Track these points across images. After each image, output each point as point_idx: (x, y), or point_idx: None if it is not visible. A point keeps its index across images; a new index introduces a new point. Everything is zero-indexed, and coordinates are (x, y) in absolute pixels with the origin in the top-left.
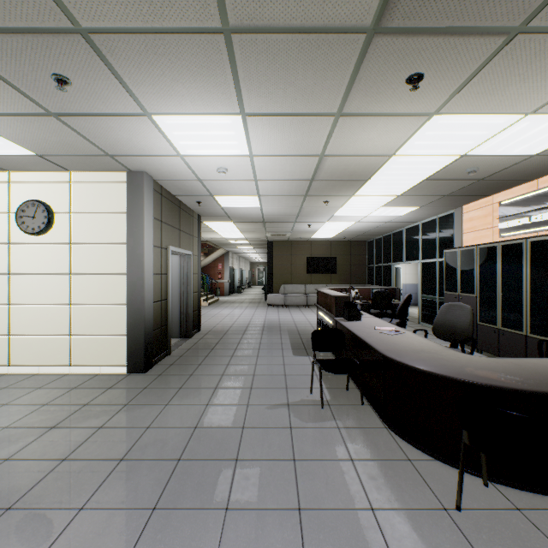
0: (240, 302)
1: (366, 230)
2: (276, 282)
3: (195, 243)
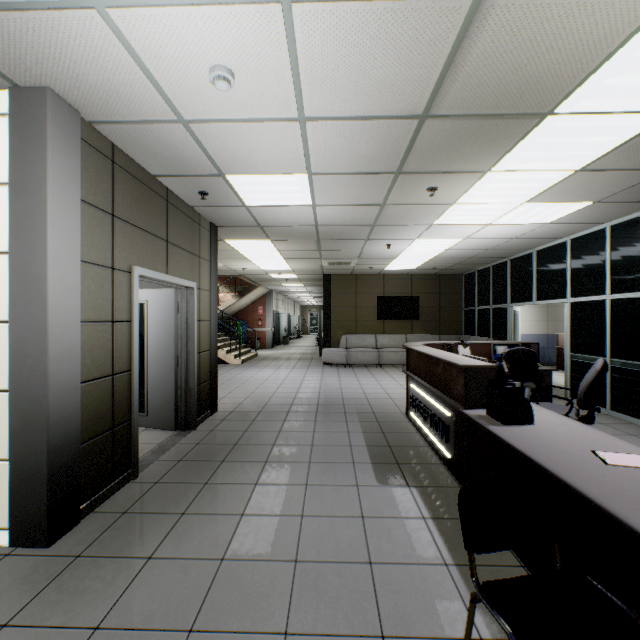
0: (285, 359)
1: (470, 255)
2: (334, 331)
3: (205, 270)
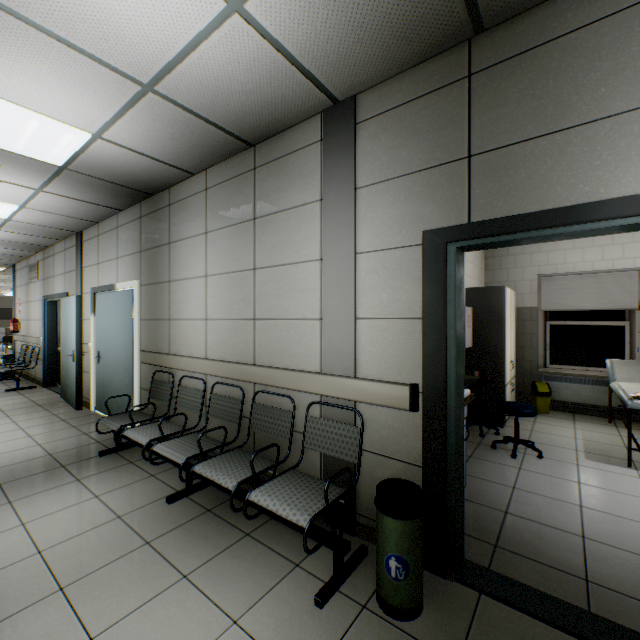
0: None
1: None
2: None
3: None
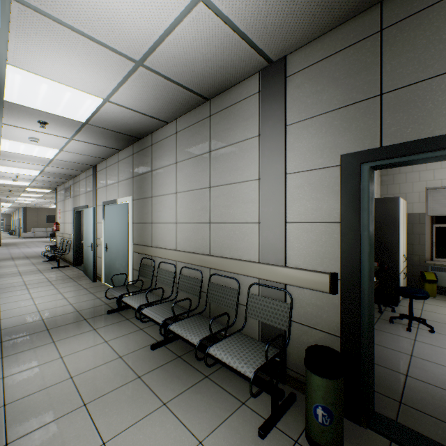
0: (2, 238)
1: None
2: (29, 227)
3: None
